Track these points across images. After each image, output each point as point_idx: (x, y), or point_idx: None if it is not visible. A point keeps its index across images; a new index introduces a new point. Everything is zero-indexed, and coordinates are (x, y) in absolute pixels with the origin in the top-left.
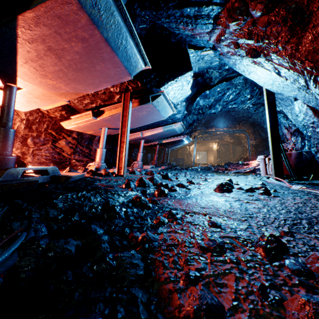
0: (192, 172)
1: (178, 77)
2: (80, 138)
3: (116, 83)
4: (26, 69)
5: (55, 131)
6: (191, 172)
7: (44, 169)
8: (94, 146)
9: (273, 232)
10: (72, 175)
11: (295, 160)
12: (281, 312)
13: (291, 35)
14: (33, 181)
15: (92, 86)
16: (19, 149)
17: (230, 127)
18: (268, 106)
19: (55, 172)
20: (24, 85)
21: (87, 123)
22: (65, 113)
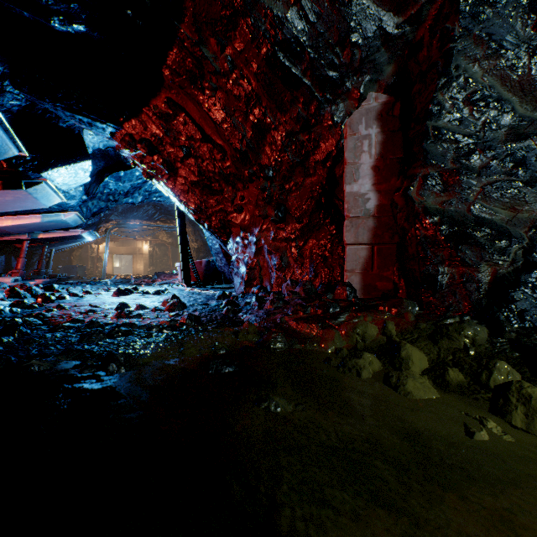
0: (97, 285)
1: (69, 164)
2: None
3: None
4: None
5: None
6: (96, 286)
7: None
8: None
9: (132, 306)
10: None
11: (205, 268)
12: (110, 317)
13: (170, 175)
14: None
15: None
16: None
17: (165, 222)
18: (179, 215)
19: None
20: None
21: None
22: None
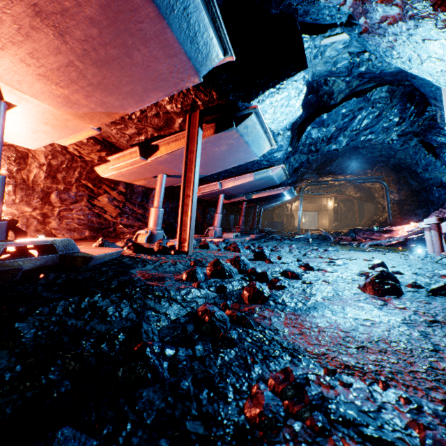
0: (300, 244)
1: (282, 80)
2: (130, 193)
3: (173, 93)
4: (8, 63)
5: (92, 182)
6: (298, 244)
7: (47, 243)
8: (150, 204)
9: None
10: (95, 255)
11: None
12: None
13: None
14: (10, 270)
15: (133, 98)
16: (38, 209)
17: (357, 174)
18: None
19: (68, 248)
20: (16, 99)
21: (134, 167)
22: (106, 155)
